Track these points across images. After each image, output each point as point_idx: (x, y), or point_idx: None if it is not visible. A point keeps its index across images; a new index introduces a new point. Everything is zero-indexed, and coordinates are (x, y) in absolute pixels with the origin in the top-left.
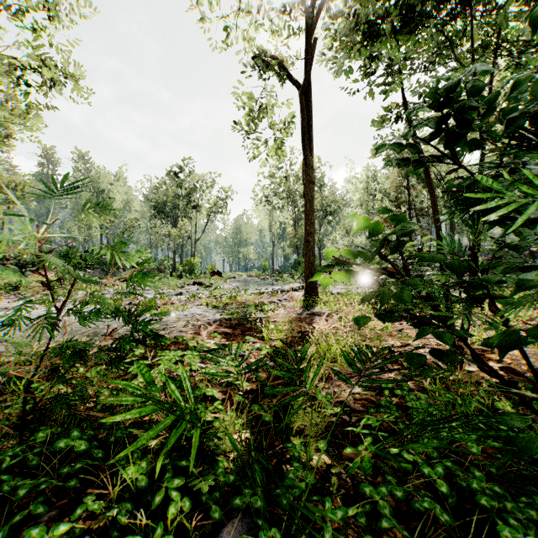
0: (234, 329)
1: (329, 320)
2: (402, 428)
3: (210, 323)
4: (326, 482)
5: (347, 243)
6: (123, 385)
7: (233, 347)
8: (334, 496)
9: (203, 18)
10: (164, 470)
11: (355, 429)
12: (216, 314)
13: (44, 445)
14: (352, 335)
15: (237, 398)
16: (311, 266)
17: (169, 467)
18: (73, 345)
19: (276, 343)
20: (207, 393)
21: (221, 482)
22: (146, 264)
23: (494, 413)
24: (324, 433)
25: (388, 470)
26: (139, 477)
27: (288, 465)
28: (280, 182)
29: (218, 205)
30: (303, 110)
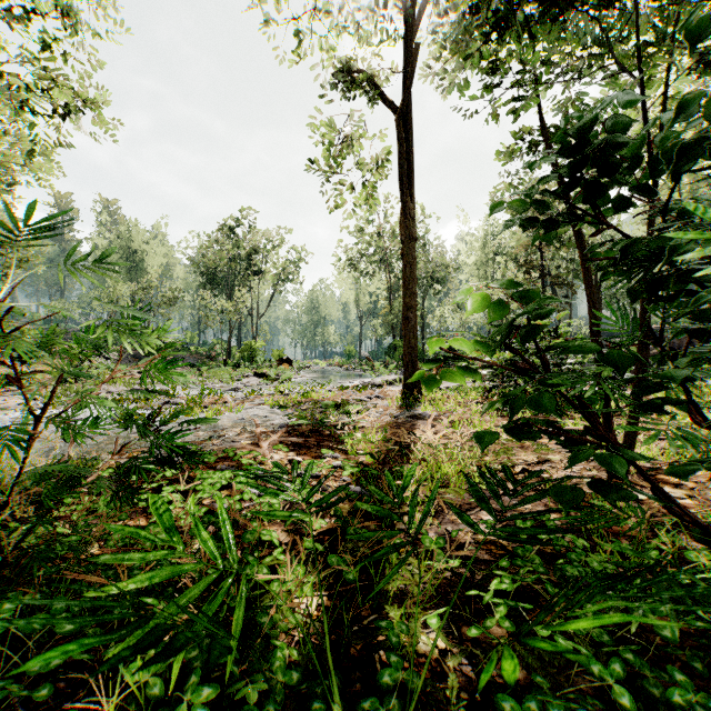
0: (306, 439)
1: (436, 426)
2: (551, 592)
3: (274, 429)
4: (439, 680)
5: (459, 321)
6: (130, 533)
7: (304, 464)
8: (452, 708)
9: (266, 20)
10: (189, 668)
11: (480, 593)
12: (283, 417)
13: (20, 616)
14: (469, 447)
15: (307, 543)
16: (412, 351)
17: (197, 664)
18: (80, 461)
19: (365, 458)
20: (262, 538)
21: (279, 684)
22: (192, 349)
23: (706, 582)
24: (435, 596)
25: (534, 662)
26: (151, 680)
27: (382, 650)
28: (370, 241)
29: (287, 271)
30: (400, 141)
